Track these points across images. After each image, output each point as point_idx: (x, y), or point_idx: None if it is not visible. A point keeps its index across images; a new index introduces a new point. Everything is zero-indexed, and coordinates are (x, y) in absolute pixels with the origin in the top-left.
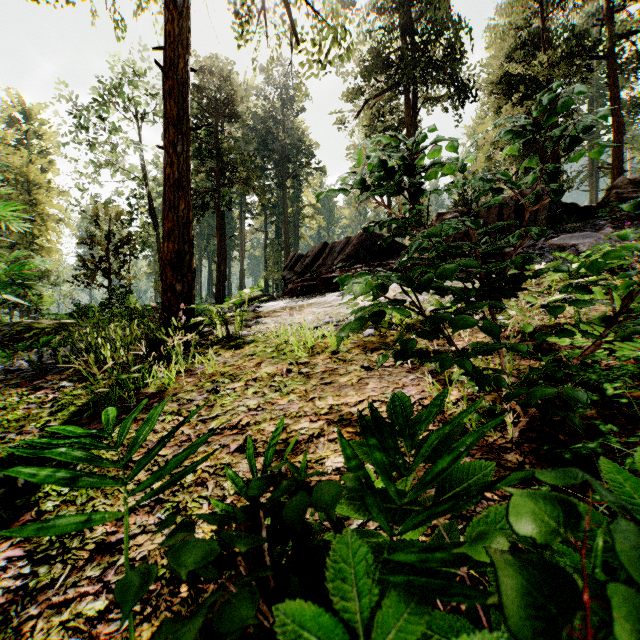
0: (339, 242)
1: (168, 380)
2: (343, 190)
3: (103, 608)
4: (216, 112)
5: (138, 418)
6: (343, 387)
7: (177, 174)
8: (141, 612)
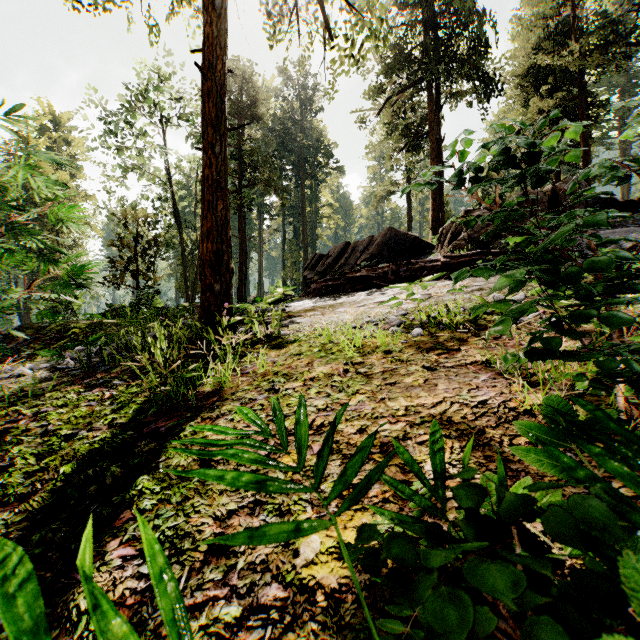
0: (362, 241)
1: (224, 379)
2: (431, 183)
3: (239, 614)
4: (238, 114)
5: (204, 417)
6: (411, 388)
7: (215, 175)
8: (281, 620)
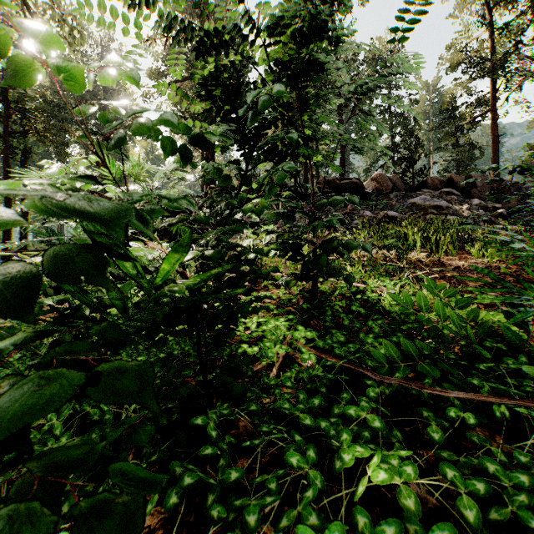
0: None
1: None
2: None
3: None
4: None
5: None
6: None
7: None
8: None
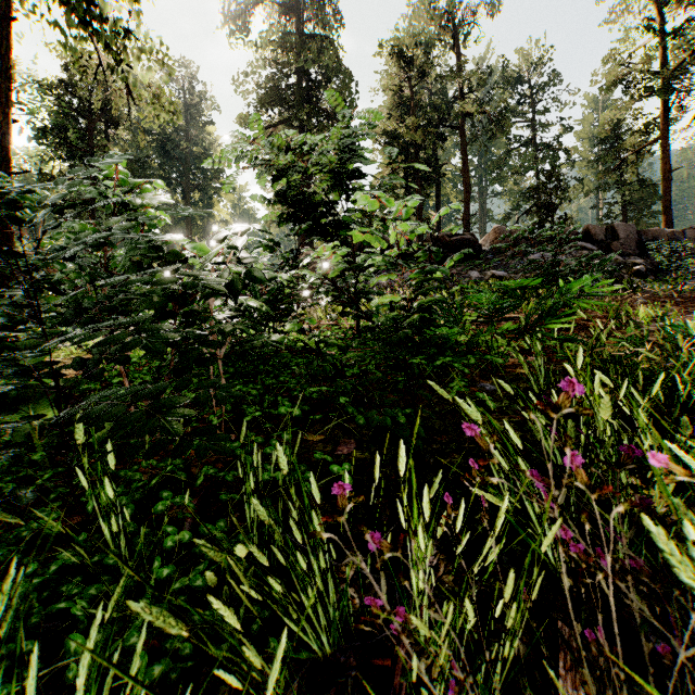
0: None
1: None
2: None
3: None
4: (91, 115)
5: None
6: None
7: None
8: None
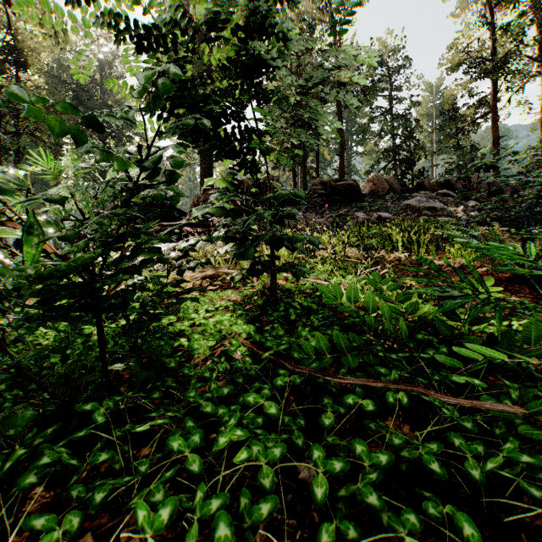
0: None
1: None
2: None
3: None
4: None
5: None
6: None
7: None
8: None
